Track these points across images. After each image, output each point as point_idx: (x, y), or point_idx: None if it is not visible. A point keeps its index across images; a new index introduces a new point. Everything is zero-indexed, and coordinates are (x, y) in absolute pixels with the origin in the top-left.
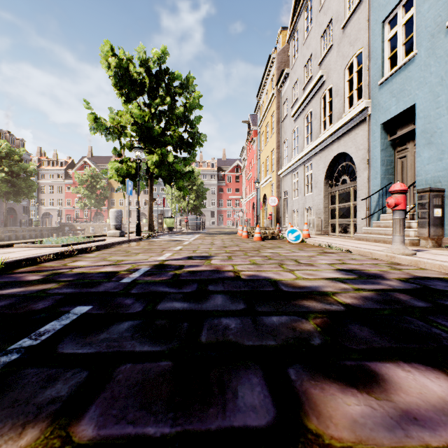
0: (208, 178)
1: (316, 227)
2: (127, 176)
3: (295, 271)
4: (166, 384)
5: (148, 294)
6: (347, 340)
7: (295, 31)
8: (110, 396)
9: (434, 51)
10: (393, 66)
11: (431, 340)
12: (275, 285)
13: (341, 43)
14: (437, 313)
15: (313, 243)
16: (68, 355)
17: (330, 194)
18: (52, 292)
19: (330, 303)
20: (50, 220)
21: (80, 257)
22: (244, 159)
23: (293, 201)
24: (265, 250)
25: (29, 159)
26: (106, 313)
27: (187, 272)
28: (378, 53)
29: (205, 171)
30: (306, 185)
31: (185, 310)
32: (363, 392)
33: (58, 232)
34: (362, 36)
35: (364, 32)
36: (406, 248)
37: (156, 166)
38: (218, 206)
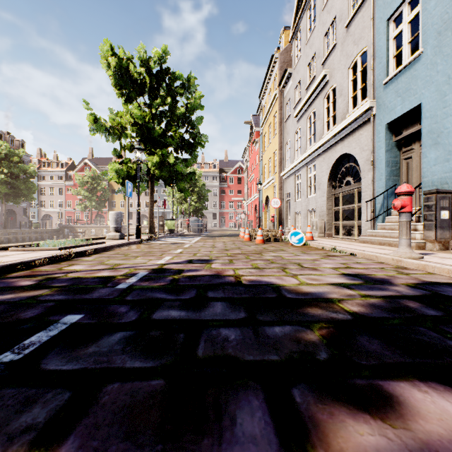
0: (210, 180)
1: (319, 229)
2: (127, 177)
3: (298, 276)
4: (156, 408)
5: (143, 301)
6: (356, 354)
7: (297, 30)
8: (92, 423)
9: (441, 49)
10: (398, 65)
11: (447, 354)
12: (278, 291)
13: (345, 41)
14: (450, 322)
15: (317, 246)
16: (51, 372)
17: (334, 195)
18: (43, 299)
19: (336, 311)
20: (50, 222)
21: (77, 260)
22: (246, 160)
23: (296, 203)
24: (267, 254)
25: (28, 160)
26: (98, 323)
27: (187, 277)
28: (383, 52)
29: (207, 172)
30: (310, 186)
31: (182, 319)
32: (377, 418)
33: (58, 234)
34: (367, 35)
35: (368, 30)
36: (413, 252)
37: (157, 167)
38: (220, 208)
